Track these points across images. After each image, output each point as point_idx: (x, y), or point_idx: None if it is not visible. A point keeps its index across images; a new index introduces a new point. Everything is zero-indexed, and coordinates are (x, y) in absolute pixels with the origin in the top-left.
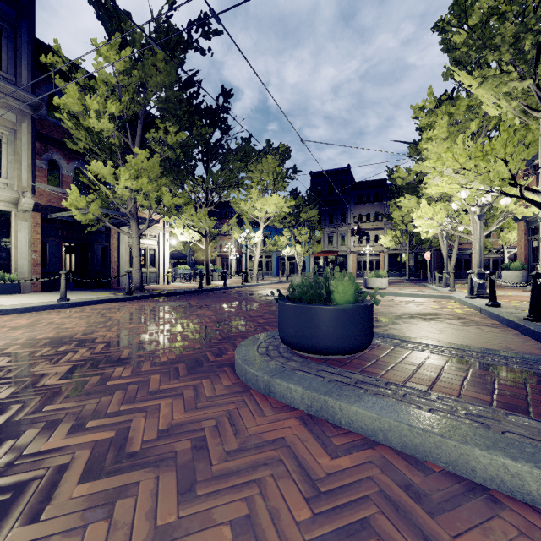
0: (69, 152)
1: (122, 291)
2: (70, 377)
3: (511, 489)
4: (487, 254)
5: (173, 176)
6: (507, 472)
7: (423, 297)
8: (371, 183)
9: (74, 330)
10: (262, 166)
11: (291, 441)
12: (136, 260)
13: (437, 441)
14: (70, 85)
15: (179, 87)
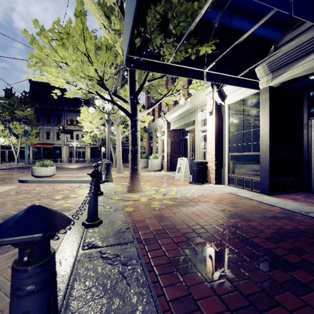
0: None
1: None
2: None
3: None
4: (140, 149)
5: None
6: None
7: (74, 182)
8: (79, 99)
9: None
10: None
11: None
12: None
13: None
14: None
15: None
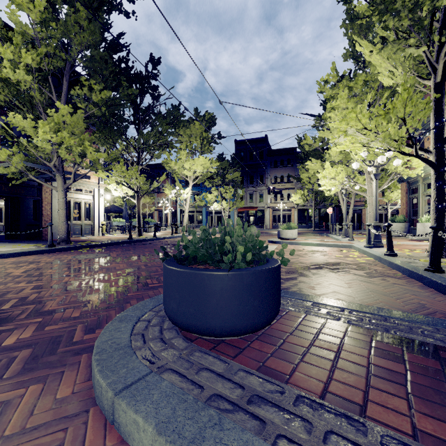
0: None
1: None
2: None
3: None
4: None
5: (105, 135)
6: None
7: (328, 246)
8: (284, 150)
9: None
10: (190, 131)
11: None
12: (62, 213)
13: None
14: None
15: (105, 48)
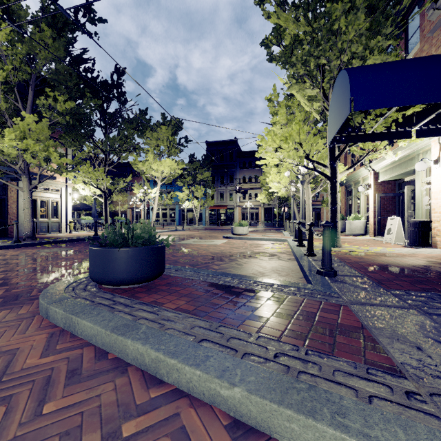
0: None
1: None
2: None
3: (140, 363)
4: None
5: (71, 138)
6: (139, 353)
7: (269, 240)
8: (252, 152)
9: None
10: (158, 135)
11: (22, 350)
12: (27, 212)
13: (115, 338)
14: None
15: (69, 62)
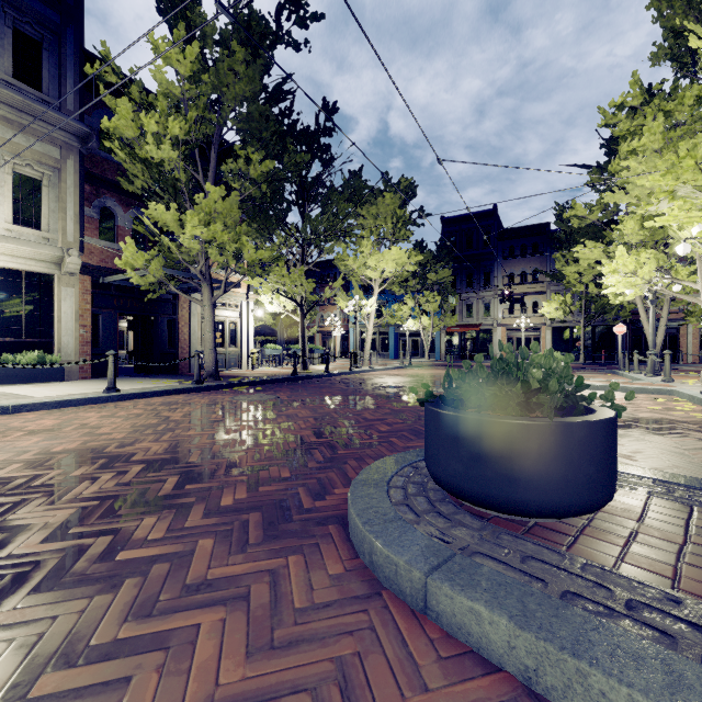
0: (127, 197)
1: (193, 378)
2: (63, 536)
3: None
4: None
5: (259, 224)
6: None
7: (625, 390)
8: (527, 229)
9: (110, 437)
10: (377, 209)
11: None
12: (209, 337)
13: None
14: (122, 102)
15: (265, 99)
